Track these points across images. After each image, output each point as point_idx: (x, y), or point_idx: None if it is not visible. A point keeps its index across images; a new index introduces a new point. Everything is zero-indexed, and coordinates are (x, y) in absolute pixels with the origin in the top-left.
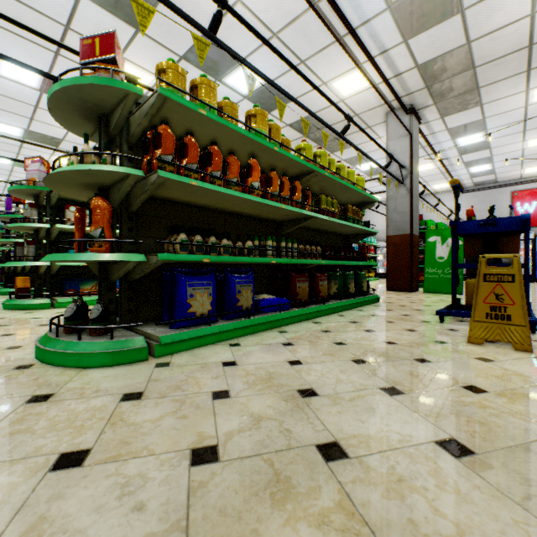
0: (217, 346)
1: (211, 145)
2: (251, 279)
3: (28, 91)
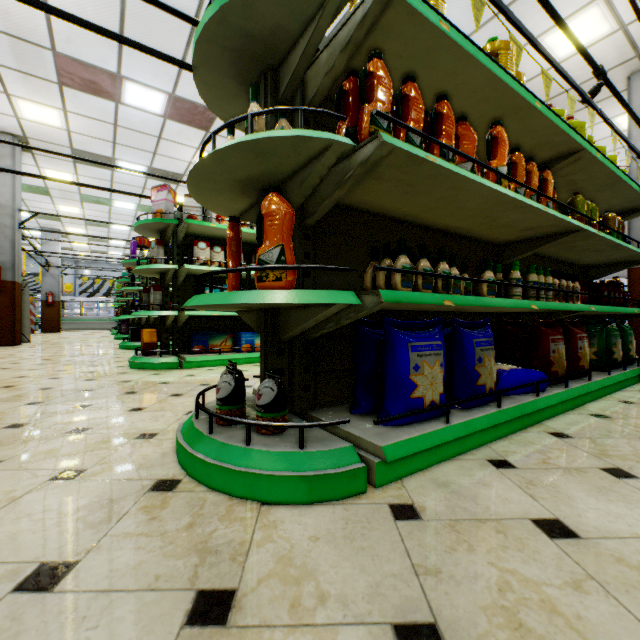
0: (470, 466)
1: (436, 102)
2: (491, 338)
3: (151, 119)
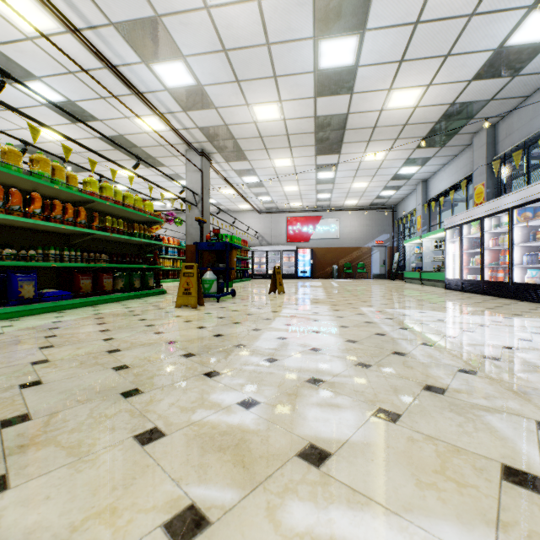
0: None
1: None
2: (34, 278)
3: None
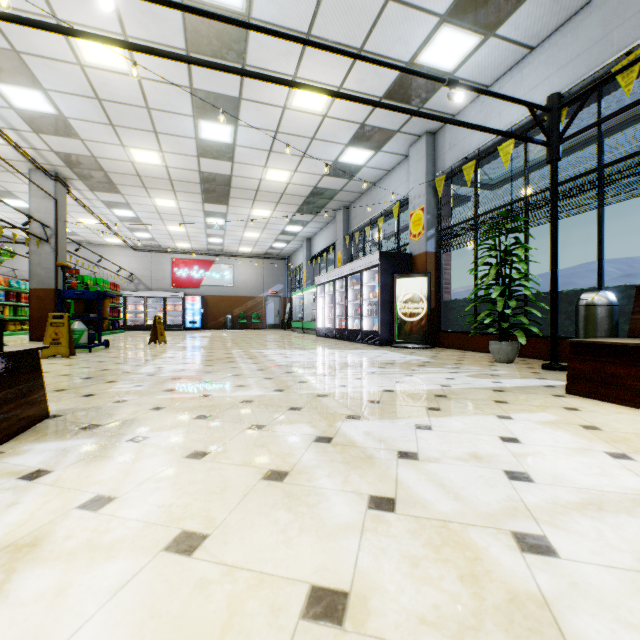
0: None
1: None
2: None
3: None
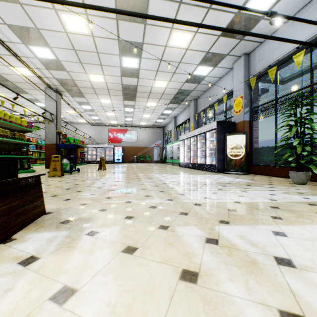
0: None
1: None
2: None
3: None
